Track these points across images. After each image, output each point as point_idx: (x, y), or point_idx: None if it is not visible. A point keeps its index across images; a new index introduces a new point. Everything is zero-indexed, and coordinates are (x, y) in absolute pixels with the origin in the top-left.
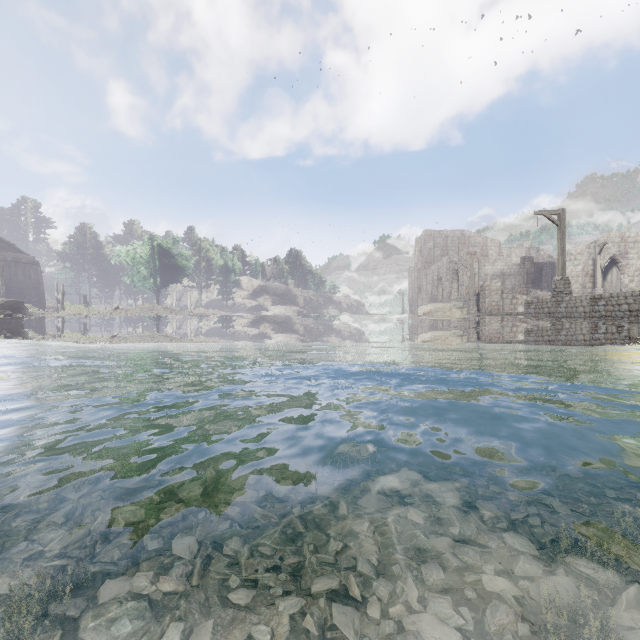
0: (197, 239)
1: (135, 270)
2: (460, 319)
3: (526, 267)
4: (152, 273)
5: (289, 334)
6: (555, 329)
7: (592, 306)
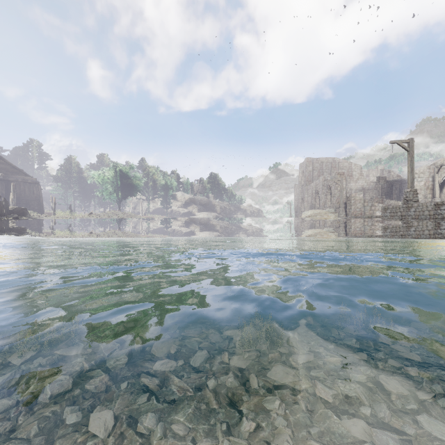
0: (146, 166)
1: (104, 187)
2: (334, 220)
3: (380, 184)
4: (115, 189)
5: (209, 231)
6: (406, 228)
7: (435, 210)
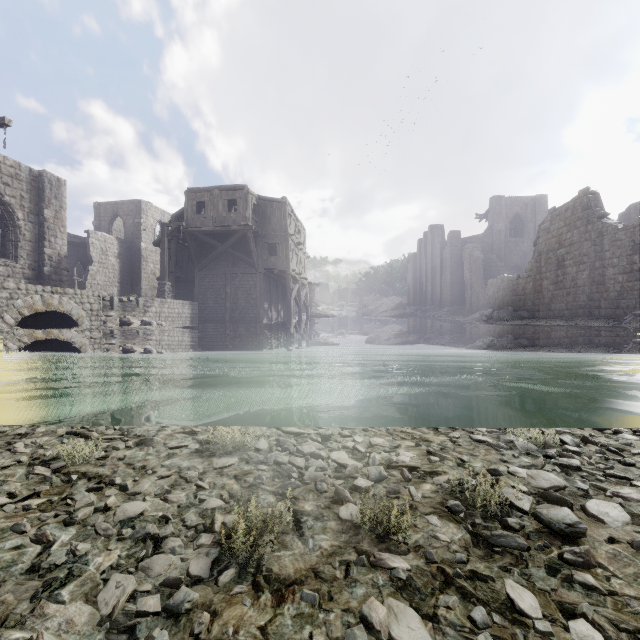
0: None
1: None
2: None
3: None
4: None
5: None
6: None
7: None
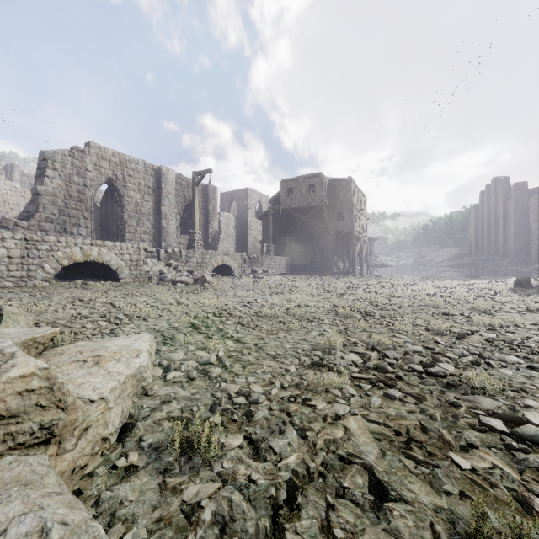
0: None
1: None
2: None
3: None
4: None
5: None
6: None
7: None
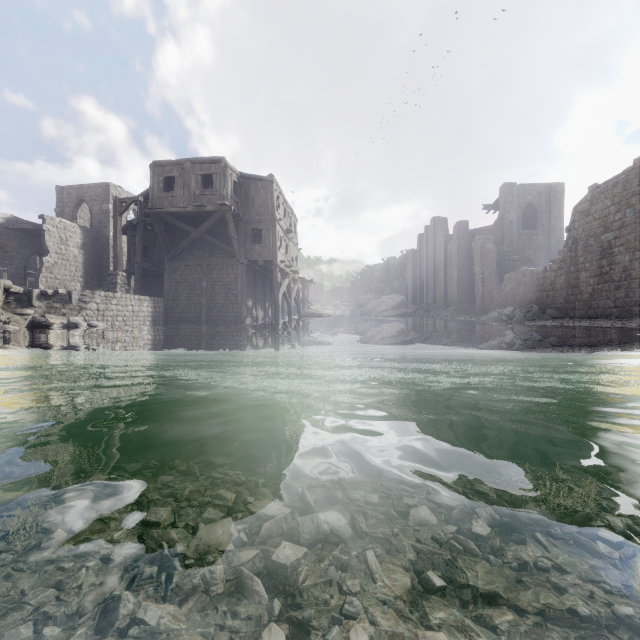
0: None
1: None
2: None
3: None
4: None
5: None
6: None
7: None
